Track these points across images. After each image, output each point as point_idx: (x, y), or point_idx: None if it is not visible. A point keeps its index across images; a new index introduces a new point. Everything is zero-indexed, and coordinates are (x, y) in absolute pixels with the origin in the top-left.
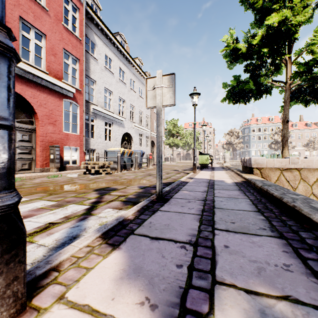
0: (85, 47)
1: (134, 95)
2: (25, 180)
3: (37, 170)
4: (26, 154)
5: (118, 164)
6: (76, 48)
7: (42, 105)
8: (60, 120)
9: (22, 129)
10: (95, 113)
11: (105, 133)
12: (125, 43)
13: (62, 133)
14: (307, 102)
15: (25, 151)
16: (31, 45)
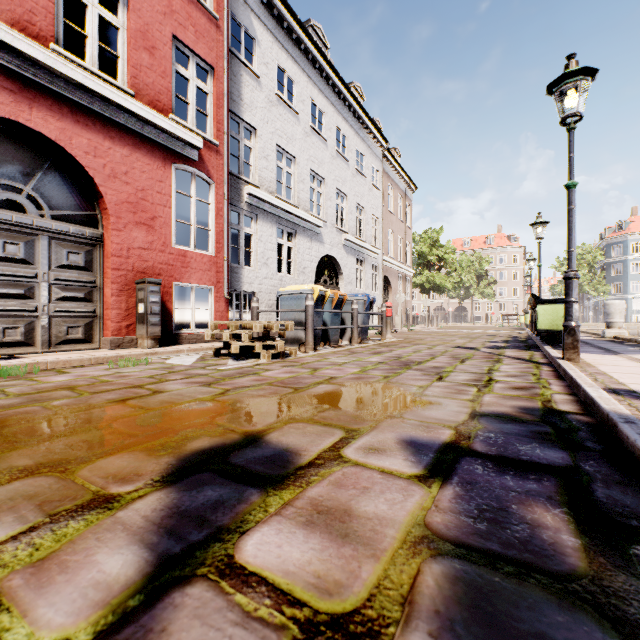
0: (228, 39)
1: (346, 168)
2: (36, 374)
3: (106, 342)
4: (77, 301)
5: (306, 328)
6: (205, 39)
7: (119, 175)
8: (165, 217)
9: (67, 237)
10: (253, 206)
11: (280, 262)
12: (325, 47)
13: (171, 251)
14: None
15: (74, 295)
16: (88, 20)
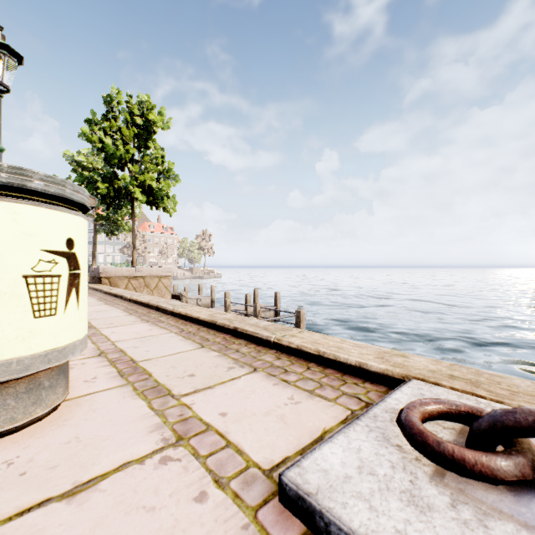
0: None
1: None
2: None
3: None
4: None
5: None
6: None
7: None
8: None
9: None
10: None
11: None
12: None
13: None
14: (108, 234)
15: None
16: None
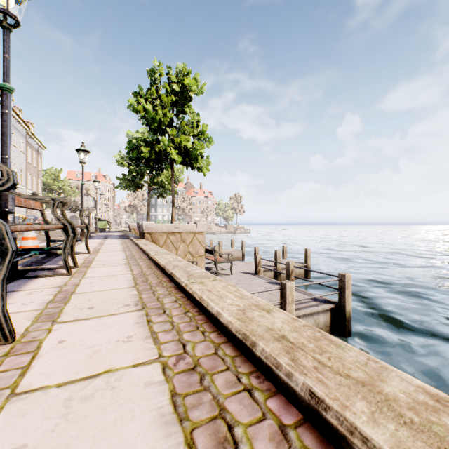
0: None
1: None
2: None
3: None
4: None
5: None
6: None
7: None
8: None
9: None
10: None
11: None
12: None
13: None
14: (158, 196)
15: None
16: None
